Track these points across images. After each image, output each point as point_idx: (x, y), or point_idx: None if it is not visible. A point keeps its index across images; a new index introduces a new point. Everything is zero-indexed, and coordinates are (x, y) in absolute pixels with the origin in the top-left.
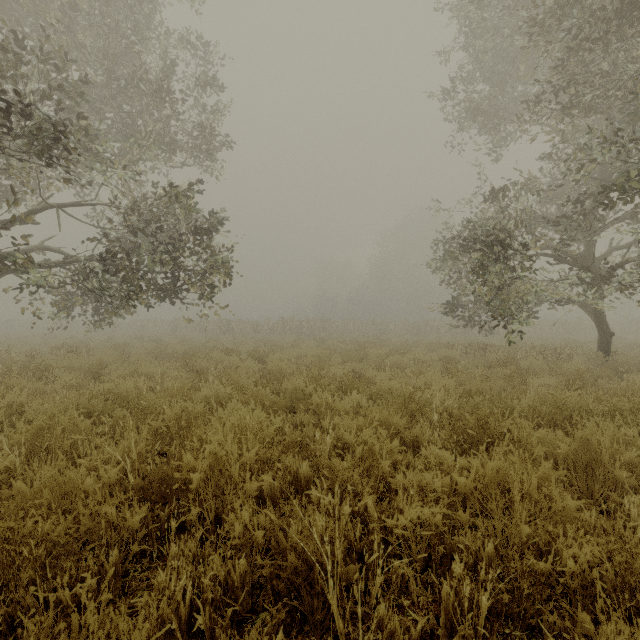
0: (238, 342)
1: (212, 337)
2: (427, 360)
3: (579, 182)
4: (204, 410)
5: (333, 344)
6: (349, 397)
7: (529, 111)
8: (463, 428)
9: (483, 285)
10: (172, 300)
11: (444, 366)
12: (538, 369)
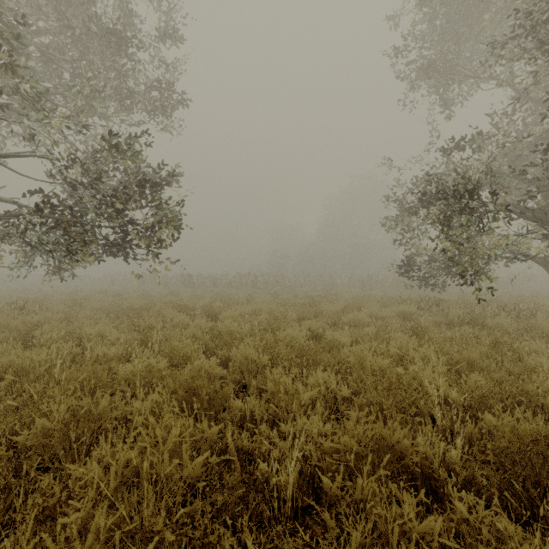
0: (195, 296)
1: (173, 291)
2: (384, 316)
3: (537, 136)
4: (127, 393)
5: (287, 299)
6: (313, 375)
7: (495, 55)
8: (507, 452)
9: (447, 239)
10: (126, 255)
11: (407, 325)
12: (508, 328)
